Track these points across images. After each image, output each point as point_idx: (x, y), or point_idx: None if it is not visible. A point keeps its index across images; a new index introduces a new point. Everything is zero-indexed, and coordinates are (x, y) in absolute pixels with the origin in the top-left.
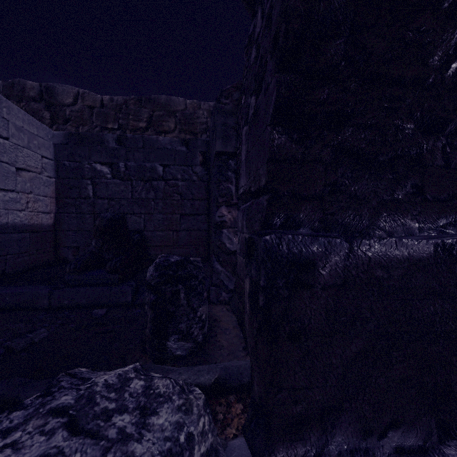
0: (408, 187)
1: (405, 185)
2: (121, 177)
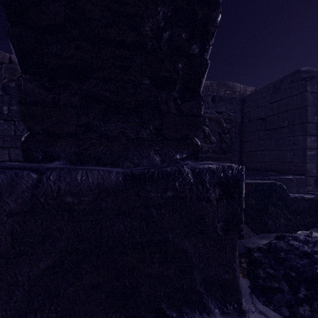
0: (151, 129)
1: (148, 127)
2: (4, 118)
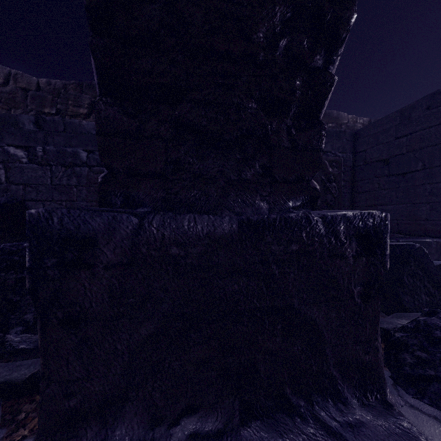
0: (257, 168)
1: (253, 165)
2: (38, 162)
